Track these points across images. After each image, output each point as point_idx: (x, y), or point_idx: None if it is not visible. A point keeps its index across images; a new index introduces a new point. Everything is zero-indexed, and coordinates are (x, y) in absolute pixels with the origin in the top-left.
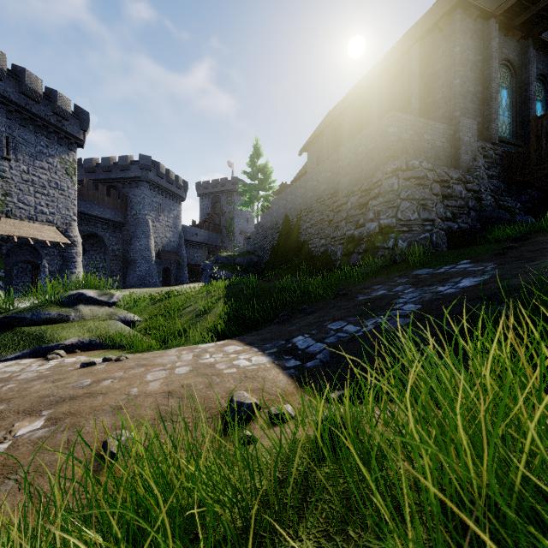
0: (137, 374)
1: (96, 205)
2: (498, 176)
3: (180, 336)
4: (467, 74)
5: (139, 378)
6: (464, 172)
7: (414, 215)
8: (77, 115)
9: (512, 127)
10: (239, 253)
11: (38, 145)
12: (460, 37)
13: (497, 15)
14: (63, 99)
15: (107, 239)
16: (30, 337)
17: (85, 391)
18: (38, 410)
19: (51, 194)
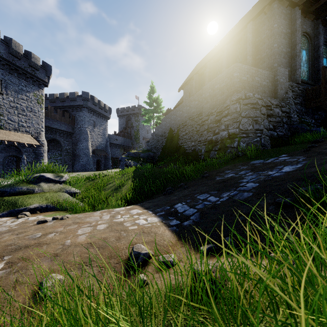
0: (72, 229)
1: (56, 121)
2: (301, 103)
3: (104, 202)
4: (282, 40)
5: (73, 233)
6: (280, 100)
7: (250, 127)
8: (44, 67)
9: (309, 73)
10: (142, 151)
11: (20, 85)
12: (277, 18)
13: (299, 5)
14: (35, 57)
15: (62, 142)
16: (8, 203)
17: (35, 242)
18: (1, 256)
19: (28, 115)
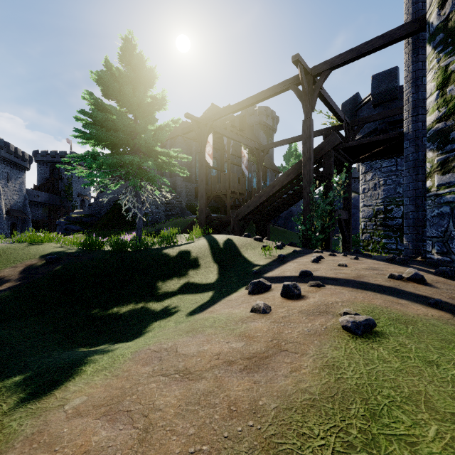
0: None
1: None
2: (192, 195)
3: None
4: None
5: None
6: (178, 194)
7: (154, 210)
8: None
9: None
10: (84, 215)
11: None
12: (181, 145)
13: (193, 140)
14: None
15: None
16: None
17: None
18: None
19: None
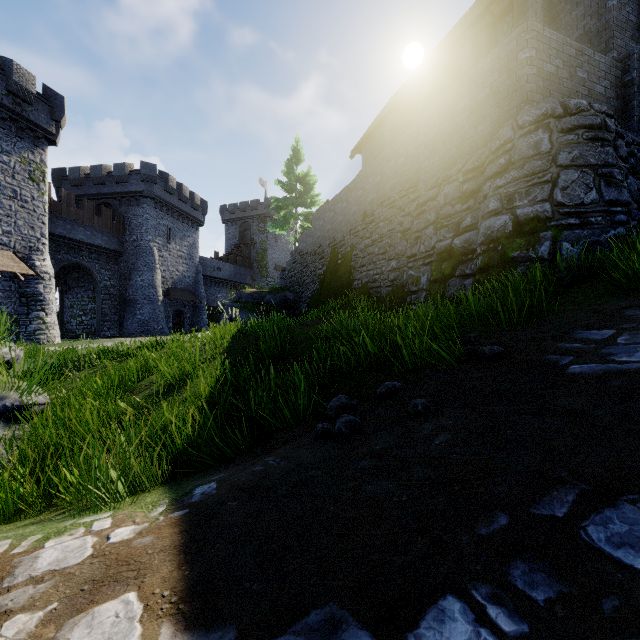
0: None
1: (80, 226)
2: None
3: None
4: None
5: None
6: None
7: (591, 194)
8: (46, 98)
9: None
10: (269, 290)
11: None
12: None
13: None
14: (23, 73)
15: (97, 272)
16: None
17: None
18: None
19: (6, 206)
